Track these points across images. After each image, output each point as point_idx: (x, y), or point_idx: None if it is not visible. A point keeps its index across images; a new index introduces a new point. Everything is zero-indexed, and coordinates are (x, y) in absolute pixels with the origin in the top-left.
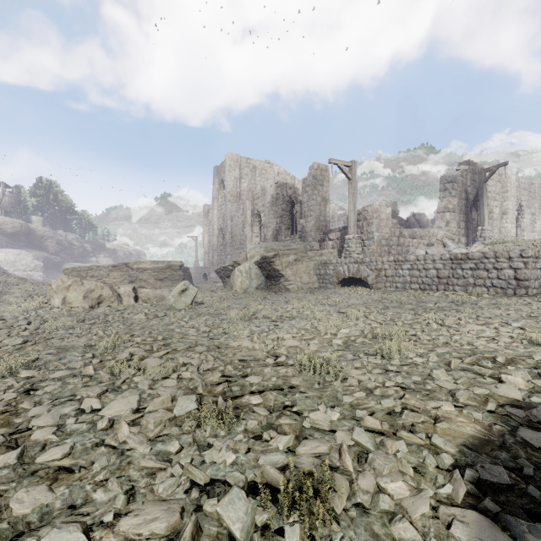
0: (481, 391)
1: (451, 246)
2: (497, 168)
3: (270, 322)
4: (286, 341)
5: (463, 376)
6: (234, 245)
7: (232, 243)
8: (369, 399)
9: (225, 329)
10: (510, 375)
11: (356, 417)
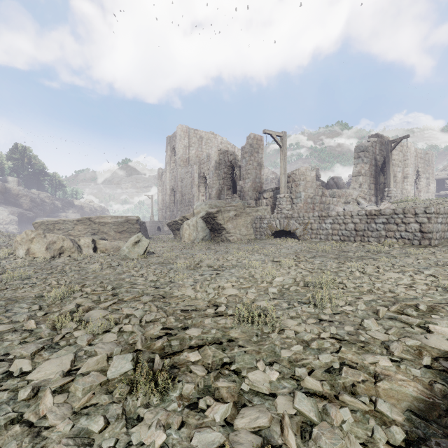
0: (413, 343)
1: (364, 204)
2: (400, 140)
3: (213, 271)
4: (226, 289)
5: (392, 325)
6: (184, 203)
7: (182, 200)
8: (307, 353)
9: (171, 278)
10: (438, 325)
11: (295, 375)
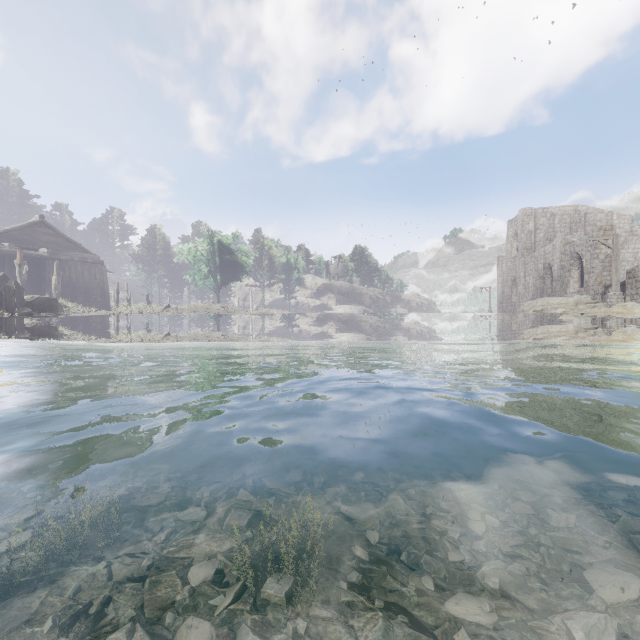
0: None
1: None
2: None
3: None
4: None
5: None
6: (527, 296)
7: (524, 293)
8: None
9: None
10: None
11: None
